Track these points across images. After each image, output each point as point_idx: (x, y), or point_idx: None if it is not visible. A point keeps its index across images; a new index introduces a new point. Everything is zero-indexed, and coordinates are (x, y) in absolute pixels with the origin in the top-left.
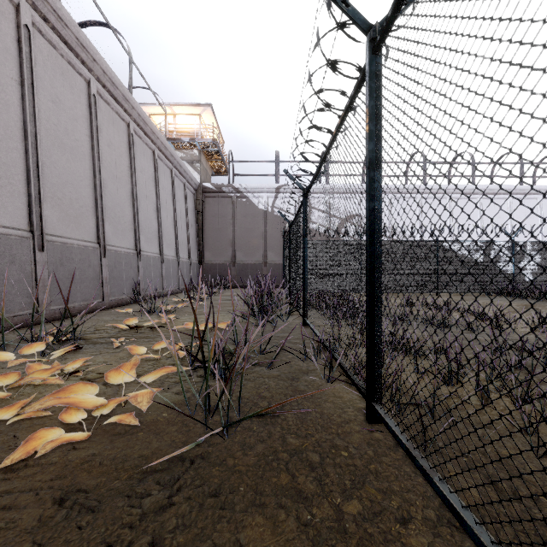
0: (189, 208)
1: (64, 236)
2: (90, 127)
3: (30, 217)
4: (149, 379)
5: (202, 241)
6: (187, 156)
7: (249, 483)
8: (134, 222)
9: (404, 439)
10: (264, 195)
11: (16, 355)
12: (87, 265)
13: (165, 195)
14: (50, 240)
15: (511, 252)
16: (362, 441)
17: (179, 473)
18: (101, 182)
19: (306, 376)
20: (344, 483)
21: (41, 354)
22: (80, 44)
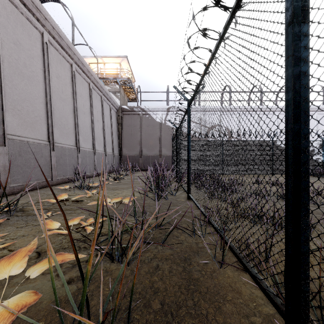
0: (113, 121)
1: (22, 136)
2: (43, 64)
3: None
4: (37, 271)
5: (121, 141)
6: (112, 89)
7: None
8: (75, 128)
9: None
10: (160, 113)
11: None
12: (40, 156)
13: (97, 112)
14: (11, 138)
15: (322, 148)
16: None
17: None
18: (51, 101)
19: (197, 257)
20: None
21: None
22: (35, 6)
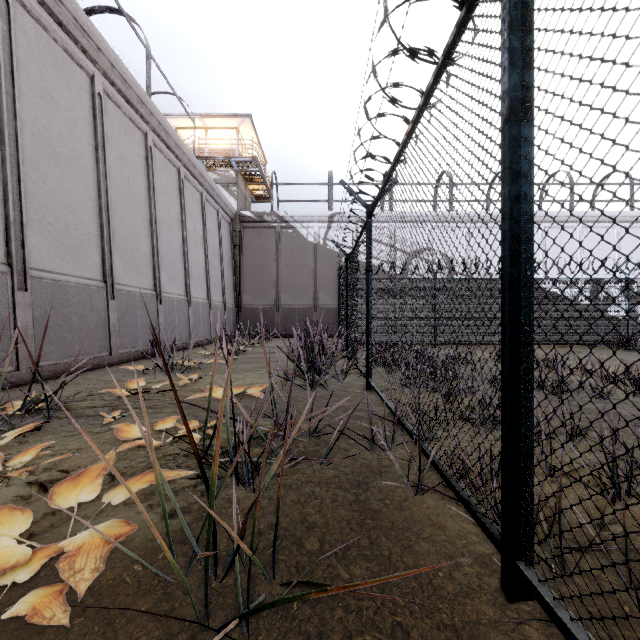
0: (223, 241)
1: (57, 271)
2: (93, 135)
3: (7, 246)
4: (122, 494)
5: (240, 281)
6: (222, 179)
7: None
8: (153, 256)
9: None
10: (315, 225)
11: None
12: (89, 309)
13: (193, 224)
14: (37, 276)
15: (625, 293)
16: None
17: None
18: (108, 204)
19: (379, 480)
20: None
21: None
22: (80, 26)
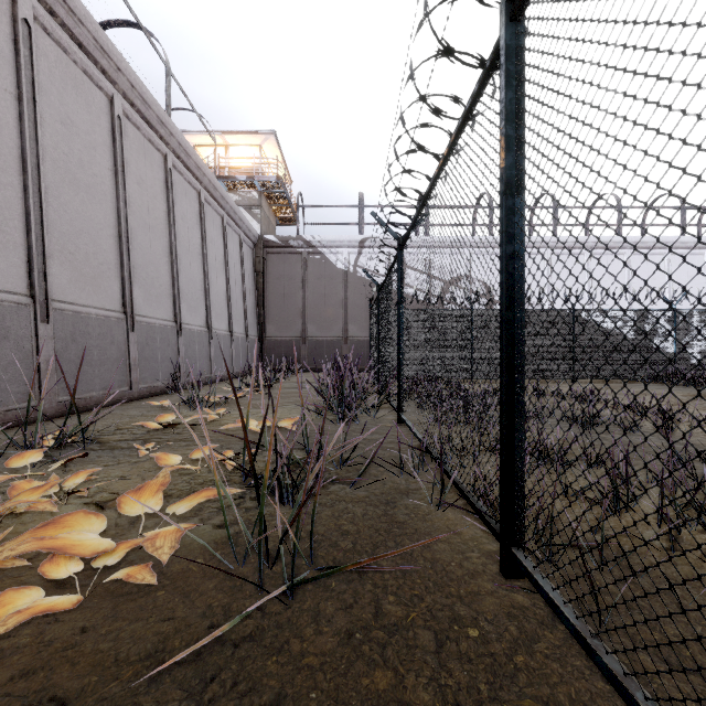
0: (246, 268)
1: (77, 303)
2: (113, 159)
3: (30, 277)
4: (180, 506)
5: (264, 311)
6: (244, 200)
7: (324, 688)
8: (173, 285)
9: (571, 615)
10: (344, 250)
11: (2, 466)
12: (109, 341)
13: (214, 250)
14: (58, 308)
15: (672, 325)
16: (499, 610)
17: (215, 666)
18: (128, 231)
19: (406, 499)
20: (478, 689)
21: (37, 464)
22: (100, 47)
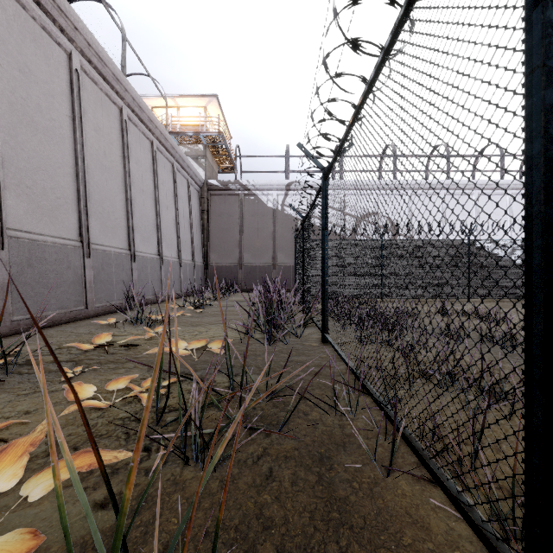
0: (193, 207)
1: (34, 231)
2: (71, 107)
3: None
4: (42, 486)
5: (208, 242)
6: (192, 152)
7: None
8: (127, 219)
9: None
10: (273, 192)
11: None
12: (65, 266)
13: (165, 191)
14: (14, 236)
15: None
16: None
17: None
18: (85, 171)
19: (343, 453)
20: None
21: None
22: (57, 6)
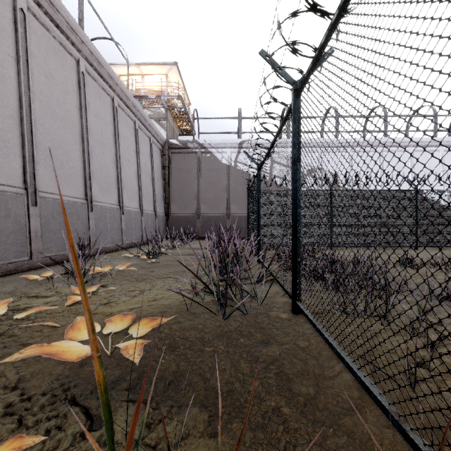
0: (155, 163)
1: None
2: (15, 47)
3: None
4: None
5: (169, 195)
6: (154, 114)
7: None
8: (84, 169)
9: None
10: (227, 150)
11: None
12: (3, 215)
13: (127, 146)
14: None
15: None
16: None
17: None
18: (31, 115)
19: None
20: None
21: None
22: None
